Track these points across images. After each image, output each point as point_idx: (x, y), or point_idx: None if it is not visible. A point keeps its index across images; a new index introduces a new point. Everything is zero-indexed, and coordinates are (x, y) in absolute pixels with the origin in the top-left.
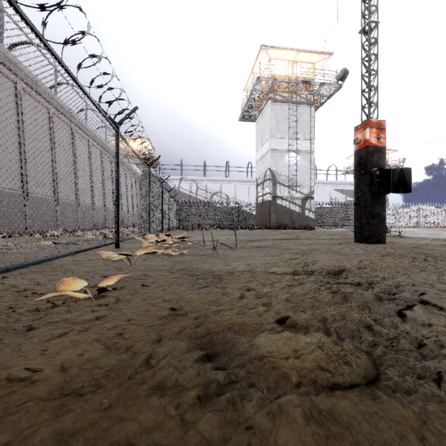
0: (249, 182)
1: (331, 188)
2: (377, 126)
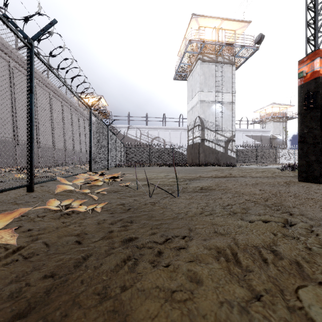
0: (180, 130)
1: (243, 134)
2: None
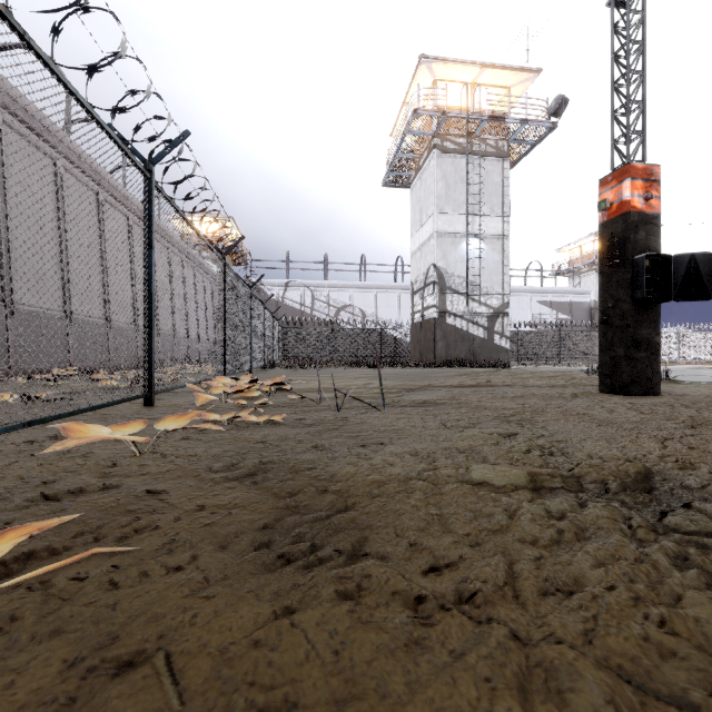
0: (398, 290)
1: (532, 299)
2: (644, 175)
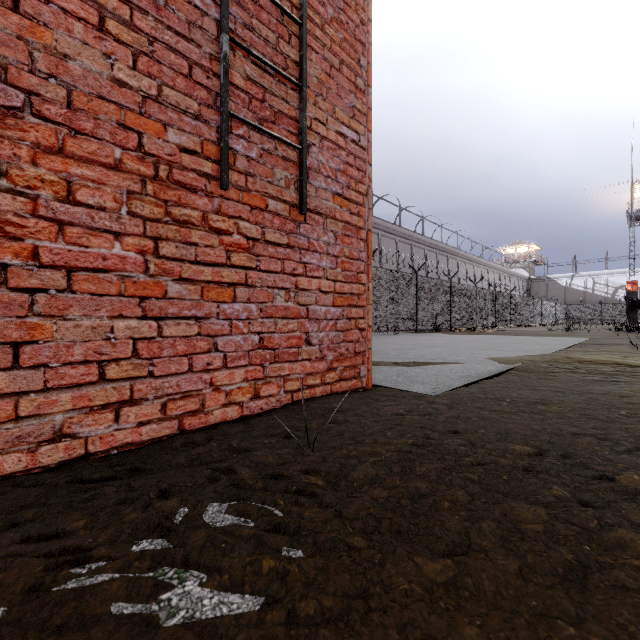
0: None
1: None
2: (631, 283)
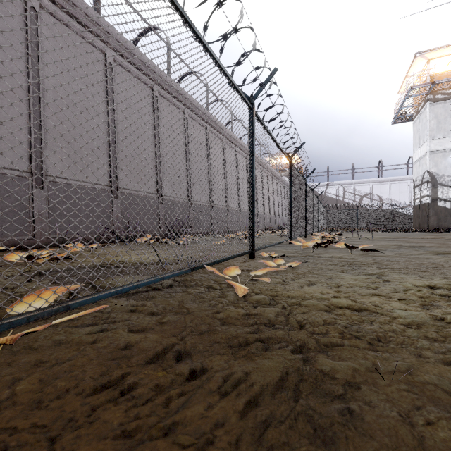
0: (409, 180)
1: None
2: None
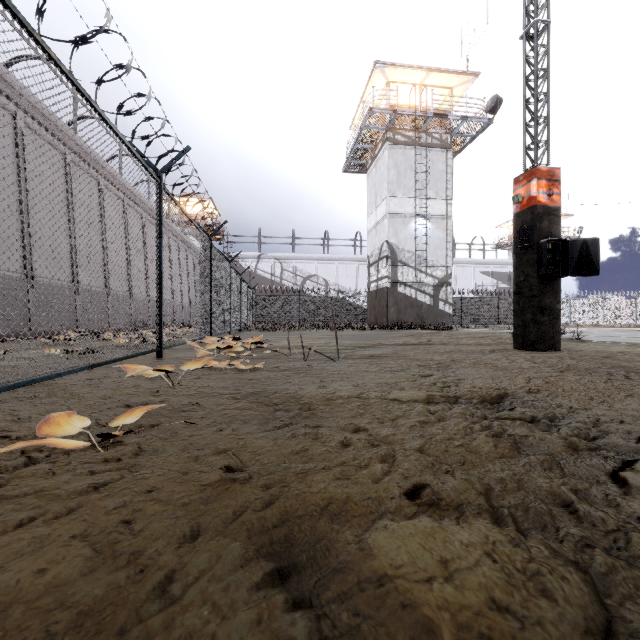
0: (357, 262)
1: (476, 270)
2: (548, 176)
